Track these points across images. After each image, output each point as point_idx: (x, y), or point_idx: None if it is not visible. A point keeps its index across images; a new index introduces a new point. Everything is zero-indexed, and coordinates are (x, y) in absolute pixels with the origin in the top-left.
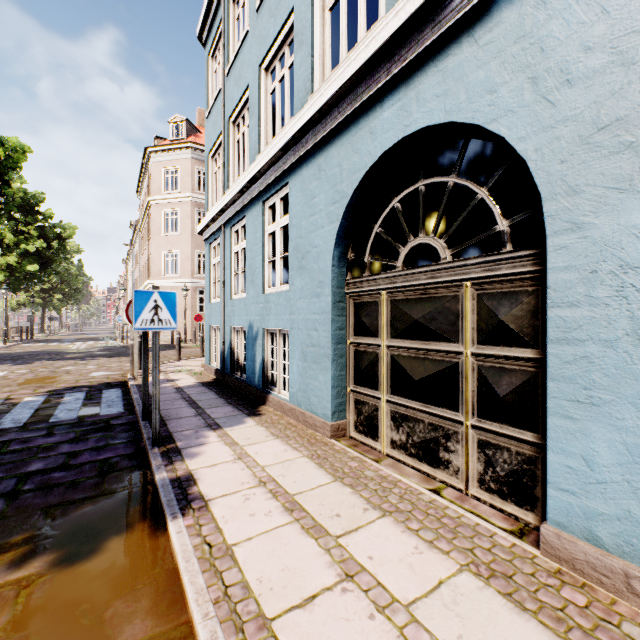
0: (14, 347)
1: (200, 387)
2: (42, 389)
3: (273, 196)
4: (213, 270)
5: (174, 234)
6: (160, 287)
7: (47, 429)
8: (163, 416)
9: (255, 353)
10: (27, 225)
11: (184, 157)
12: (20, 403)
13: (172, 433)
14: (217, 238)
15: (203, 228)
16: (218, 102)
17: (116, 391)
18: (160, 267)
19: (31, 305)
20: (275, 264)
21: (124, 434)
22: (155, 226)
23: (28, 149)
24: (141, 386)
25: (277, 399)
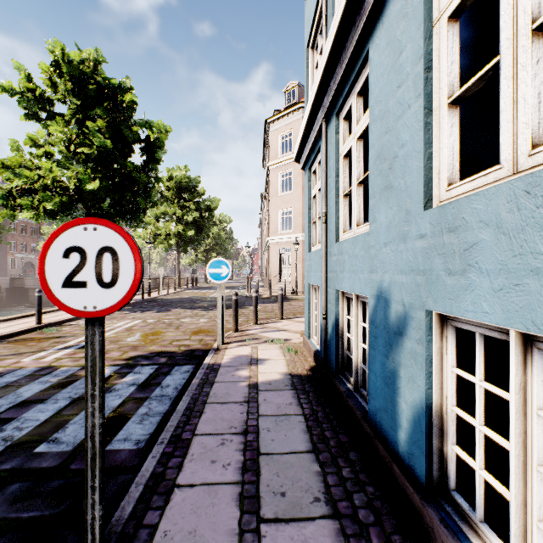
0: (178, 293)
1: (285, 392)
2: (130, 352)
3: None
4: (313, 205)
5: (287, 193)
6: (276, 243)
7: None
8: (154, 539)
9: (395, 369)
10: (189, 202)
11: (296, 119)
12: (81, 379)
13: None
14: (317, 154)
15: (299, 147)
16: None
17: (185, 372)
18: (276, 225)
19: (198, 261)
20: (463, 119)
21: None
22: (272, 188)
23: (169, 129)
24: (212, 370)
25: None
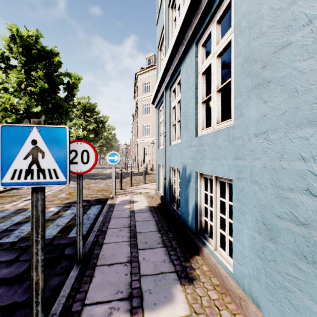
0: None
1: (147, 212)
2: (65, 201)
3: (207, 27)
4: (160, 126)
5: (148, 115)
6: (142, 142)
7: (21, 251)
8: (99, 256)
9: (188, 195)
10: (90, 117)
11: (152, 74)
12: None
13: (84, 306)
14: (162, 103)
15: (153, 98)
16: (162, 4)
17: (97, 208)
18: (142, 132)
19: None
20: (208, 106)
21: (56, 279)
22: (139, 112)
23: (81, 78)
24: (111, 206)
25: (214, 261)
